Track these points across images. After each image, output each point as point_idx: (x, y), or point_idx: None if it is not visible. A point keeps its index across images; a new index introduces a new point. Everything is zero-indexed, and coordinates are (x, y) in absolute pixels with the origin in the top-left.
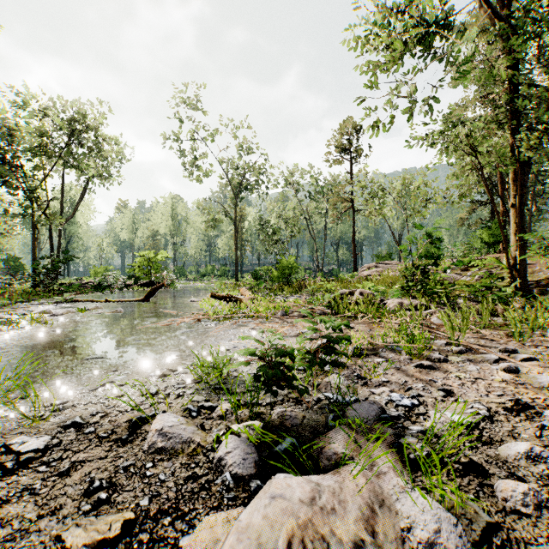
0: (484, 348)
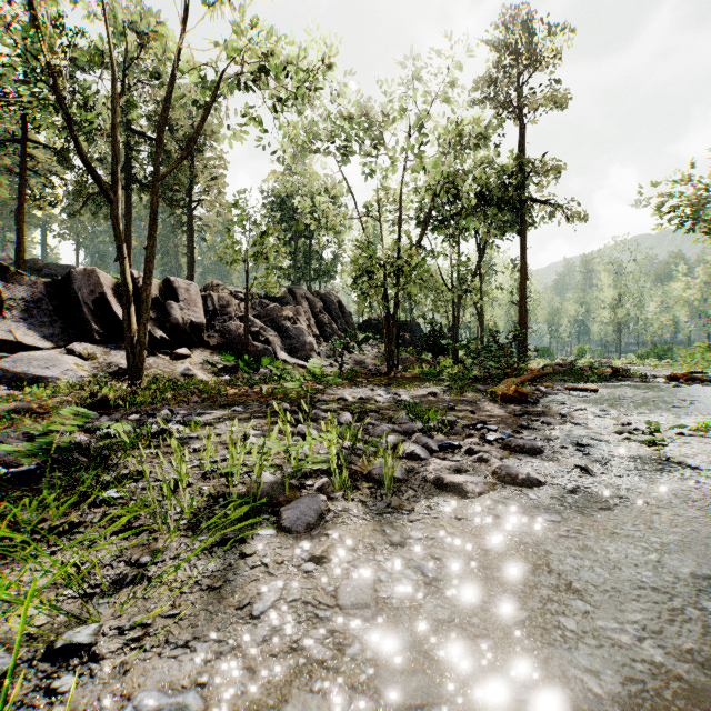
0: None
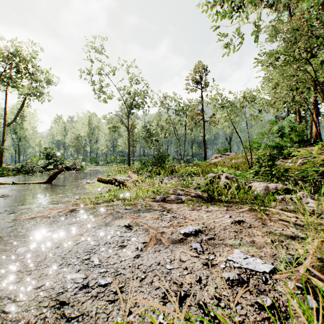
0: None
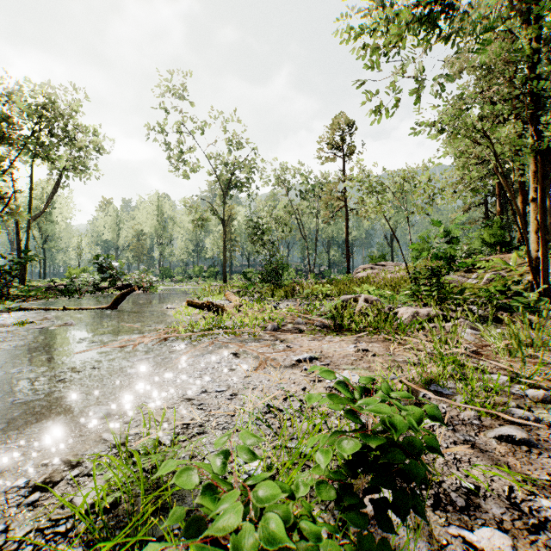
0: None
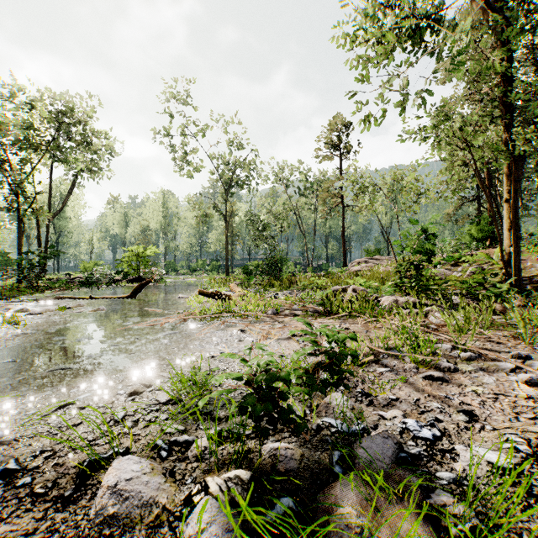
0: (495, 354)
